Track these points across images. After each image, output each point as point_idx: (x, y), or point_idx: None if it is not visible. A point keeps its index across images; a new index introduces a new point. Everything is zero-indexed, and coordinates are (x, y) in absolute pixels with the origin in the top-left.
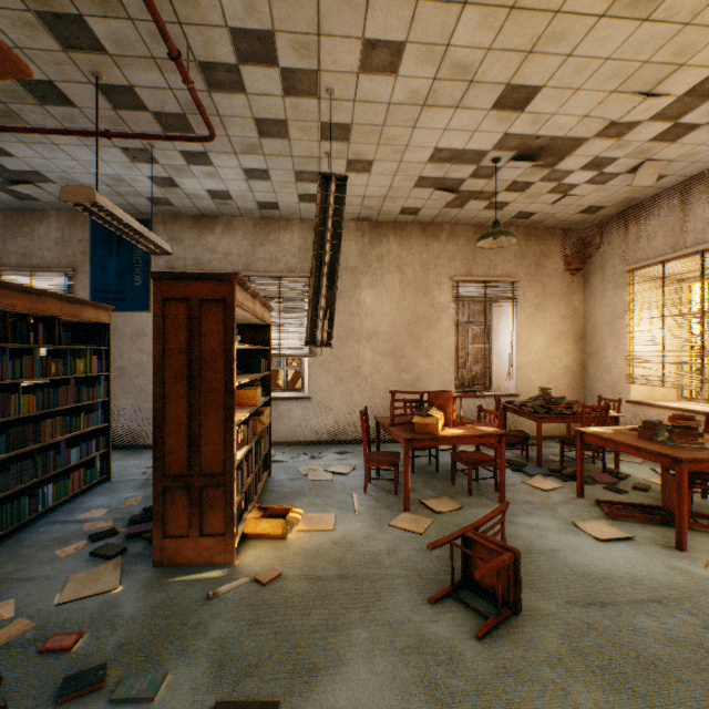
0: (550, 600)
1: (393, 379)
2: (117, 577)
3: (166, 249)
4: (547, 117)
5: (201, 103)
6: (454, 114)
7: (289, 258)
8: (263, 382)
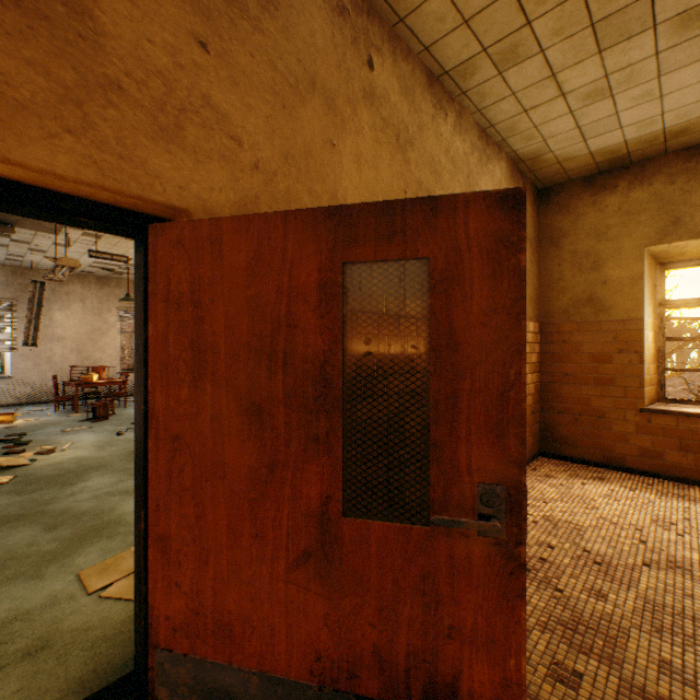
0: (121, 417)
1: (78, 364)
2: None
3: None
4: None
5: None
6: None
7: None
8: None
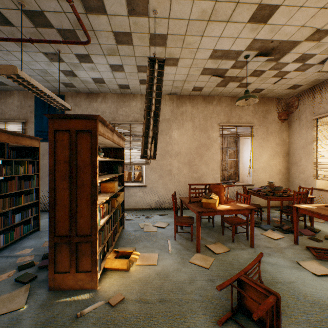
0: (297, 325)
1: (189, 176)
2: (25, 299)
3: (67, 107)
4: (279, 27)
5: (79, 17)
6: (226, 26)
7: (135, 114)
8: (120, 178)
